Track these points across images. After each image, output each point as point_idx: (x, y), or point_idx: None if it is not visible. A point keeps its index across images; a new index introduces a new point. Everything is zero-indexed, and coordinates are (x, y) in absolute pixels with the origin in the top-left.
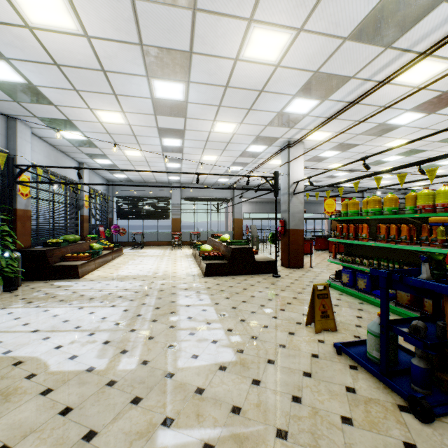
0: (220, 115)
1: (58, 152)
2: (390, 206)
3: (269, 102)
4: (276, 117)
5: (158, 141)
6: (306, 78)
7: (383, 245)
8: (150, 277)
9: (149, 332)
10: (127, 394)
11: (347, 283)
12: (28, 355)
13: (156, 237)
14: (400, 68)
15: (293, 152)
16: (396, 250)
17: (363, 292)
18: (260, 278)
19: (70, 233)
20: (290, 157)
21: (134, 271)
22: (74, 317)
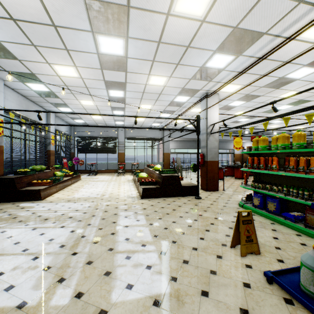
0: (154, 70)
1: (29, 102)
2: (299, 142)
3: (193, 57)
4: (199, 71)
5: (105, 93)
6: (227, 33)
7: (294, 175)
8: (98, 199)
9: (89, 255)
10: None
11: (258, 205)
12: None
13: (106, 167)
14: (309, 23)
15: (210, 101)
16: (302, 179)
17: (273, 214)
18: (186, 200)
19: (40, 164)
20: (208, 105)
21: (86, 193)
22: (25, 239)
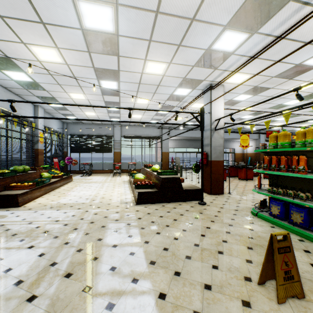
0: (151, 53)
1: (11, 94)
2: None
3: (198, 36)
4: (204, 55)
5: (97, 84)
6: None
7: None
8: (86, 205)
9: (52, 302)
10: None
11: (278, 215)
12: None
13: (102, 166)
14: None
15: (215, 93)
16: None
17: (299, 227)
18: (188, 206)
19: (26, 164)
20: (212, 98)
21: (74, 198)
22: None
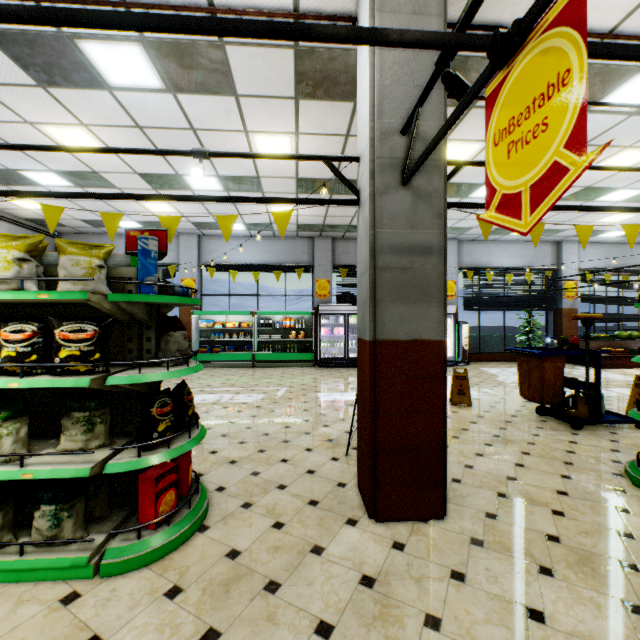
0: None
1: (623, 247)
2: None
3: None
4: None
5: None
6: None
7: None
8: None
9: None
10: (496, 385)
11: None
12: (498, 375)
13: None
14: None
15: None
16: None
17: None
18: None
19: None
20: None
21: None
22: None
